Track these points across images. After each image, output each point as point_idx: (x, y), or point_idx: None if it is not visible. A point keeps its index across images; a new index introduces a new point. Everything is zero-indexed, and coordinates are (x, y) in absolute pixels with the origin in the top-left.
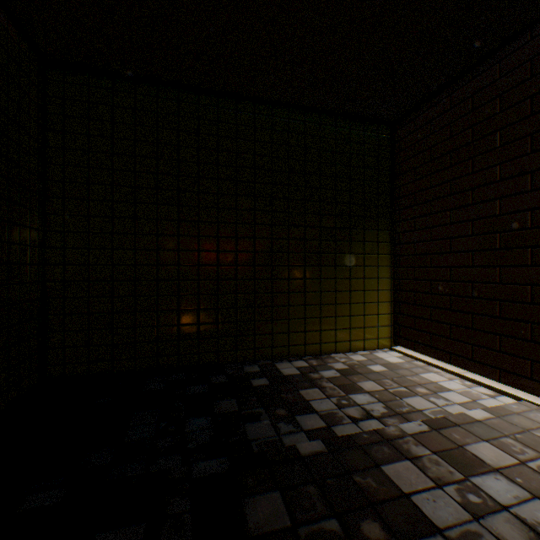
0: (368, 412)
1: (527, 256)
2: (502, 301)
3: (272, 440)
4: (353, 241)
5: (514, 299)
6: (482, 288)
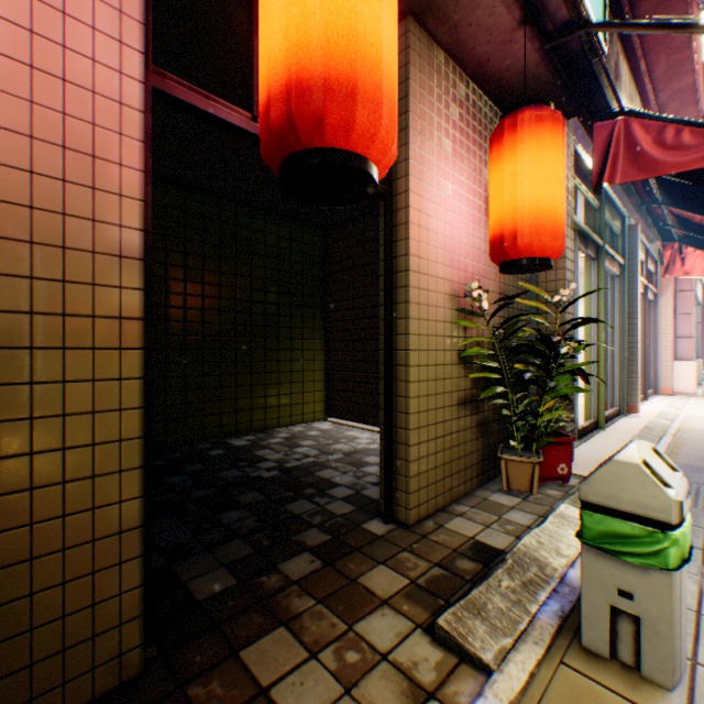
0: (307, 454)
1: None
2: None
3: (243, 476)
4: (294, 328)
5: None
6: None
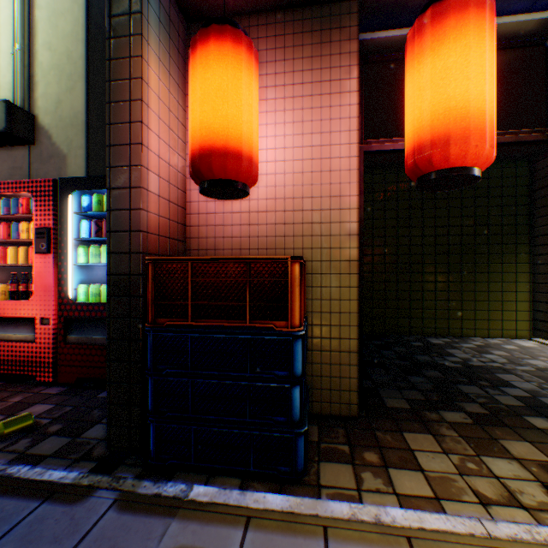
0: (493, 360)
1: None
2: None
3: (430, 361)
4: (490, 254)
5: None
6: None
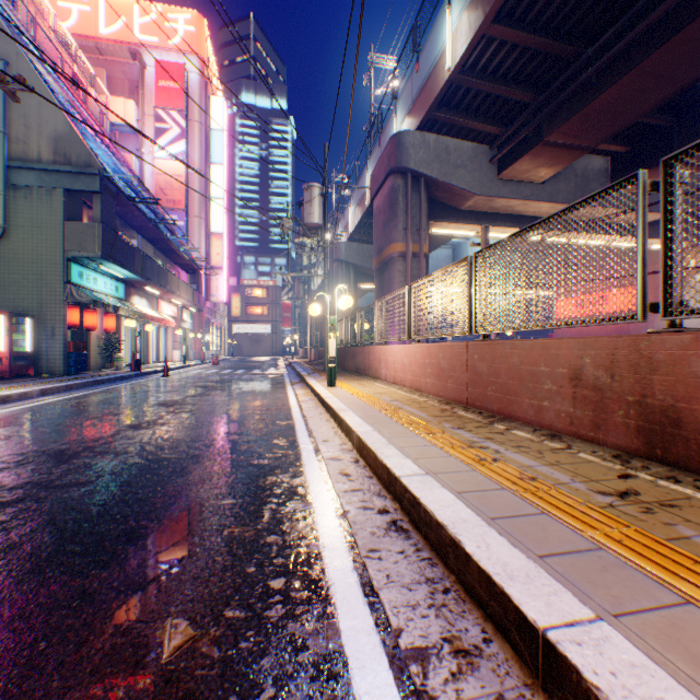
0: None
1: None
2: None
3: None
4: None
5: None
6: None
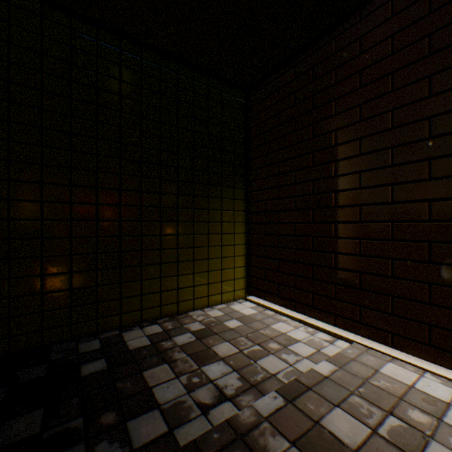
0: (221, 390)
1: (357, 213)
2: (337, 254)
3: None
4: (211, 197)
5: (347, 251)
6: (321, 242)
